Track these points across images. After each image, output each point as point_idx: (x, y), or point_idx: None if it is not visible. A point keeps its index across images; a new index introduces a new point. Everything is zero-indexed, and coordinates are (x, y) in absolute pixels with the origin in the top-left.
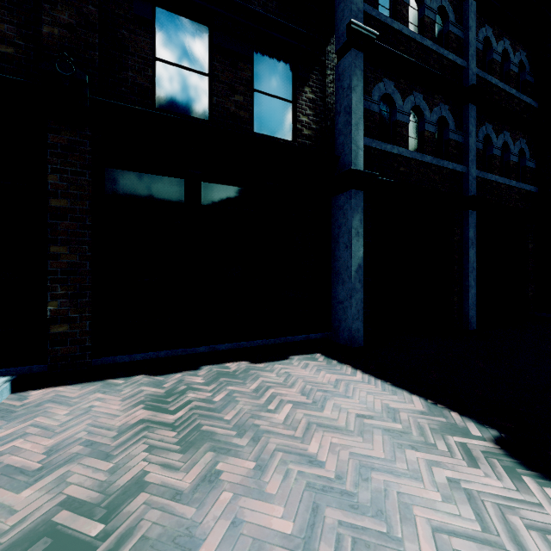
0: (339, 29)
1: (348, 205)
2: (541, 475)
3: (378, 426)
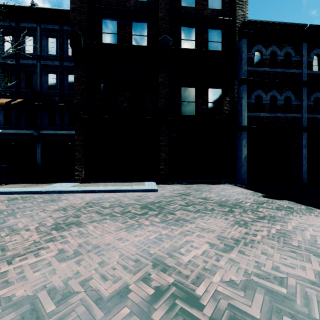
0: (238, 77)
1: (241, 136)
2: (265, 197)
3: (237, 192)
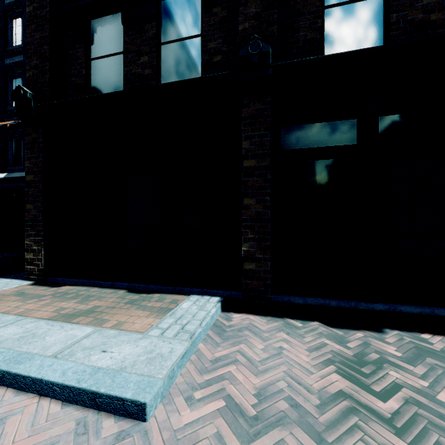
0: None
1: None
2: None
3: None
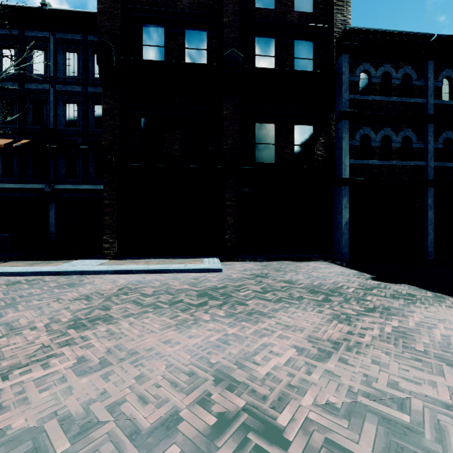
0: (337, 108)
1: (340, 193)
2: (375, 280)
3: (335, 273)
